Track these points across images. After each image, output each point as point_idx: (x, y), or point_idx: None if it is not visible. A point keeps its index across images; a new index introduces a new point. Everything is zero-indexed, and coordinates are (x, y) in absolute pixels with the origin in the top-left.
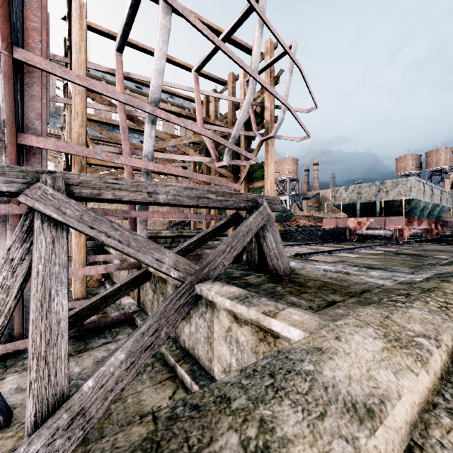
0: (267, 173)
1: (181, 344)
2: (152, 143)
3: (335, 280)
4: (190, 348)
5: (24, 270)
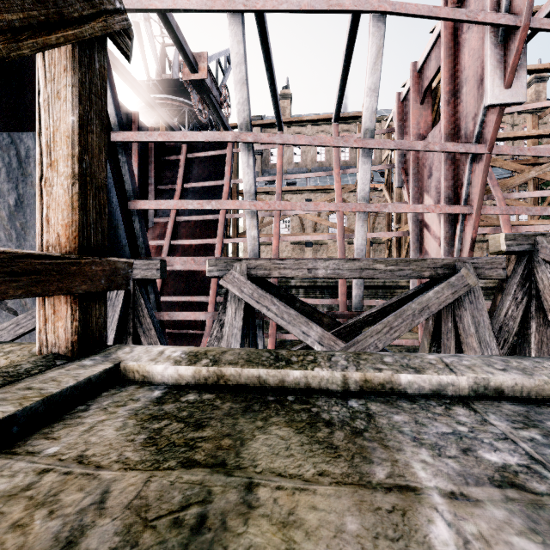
0: None
1: None
2: None
3: None
4: None
5: (523, 306)
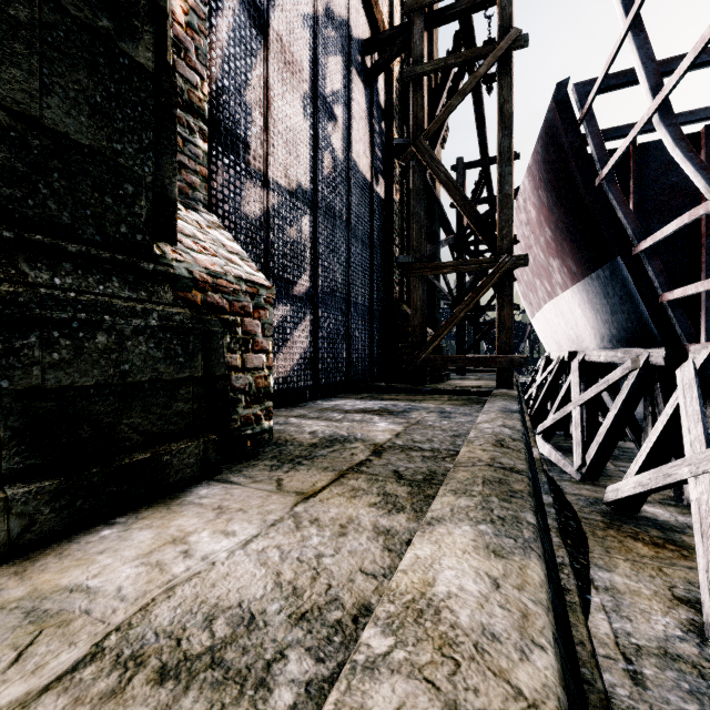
0: None
1: None
2: None
3: None
4: None
5: None
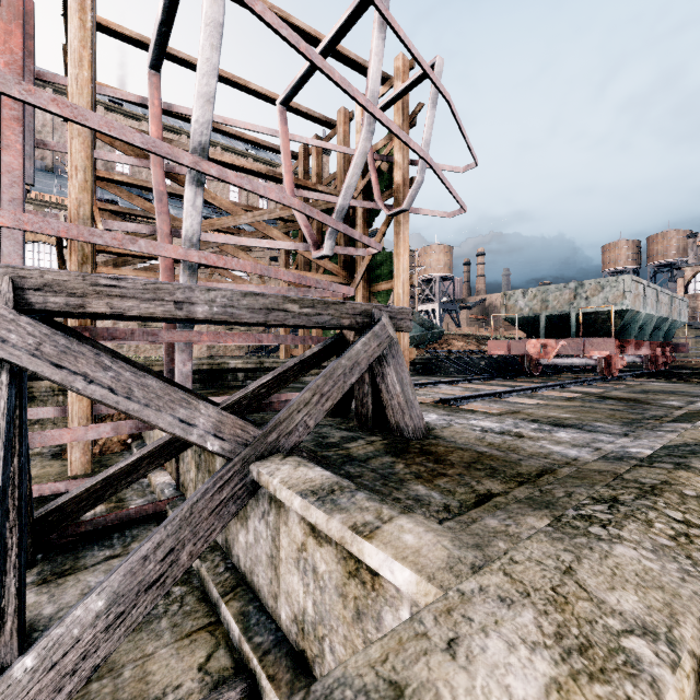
0: (397, 268)
1: (234, 561)
2: (198, 218)
3: (497, 449)
4: (246, 571)
5: None
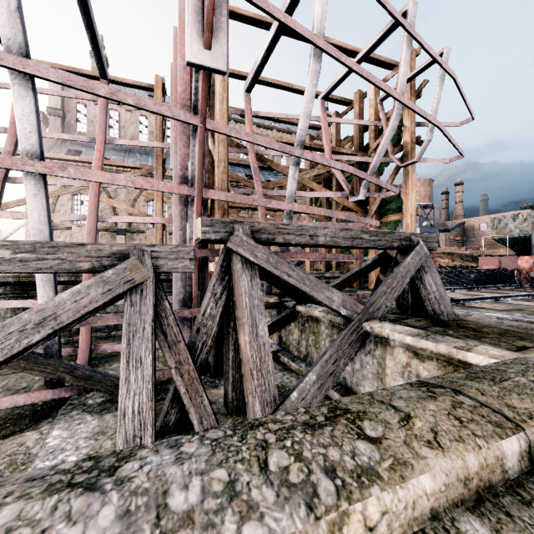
0: (406, 204)
1: (340, 381)
2: (295, 184)
3: (517, 328)
4: (352, 385)
5: (223, 302)
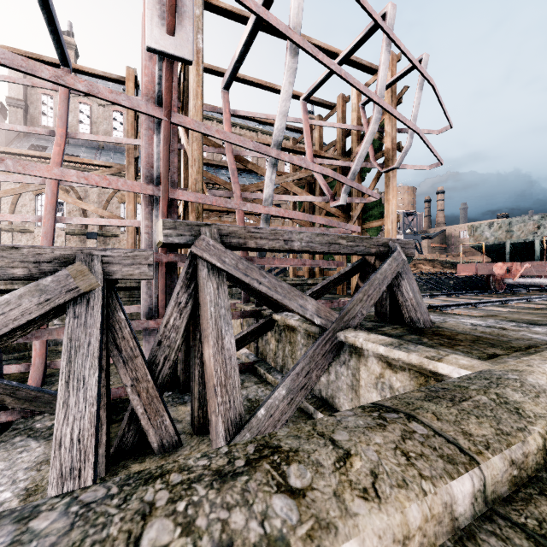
0: (387, 210)
1: (316, 393)
2: (272, 187)
3: (489, 335)
4: (328, 397)
5: (188, 312)
